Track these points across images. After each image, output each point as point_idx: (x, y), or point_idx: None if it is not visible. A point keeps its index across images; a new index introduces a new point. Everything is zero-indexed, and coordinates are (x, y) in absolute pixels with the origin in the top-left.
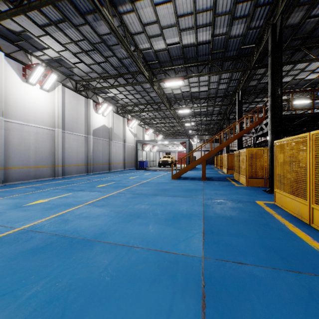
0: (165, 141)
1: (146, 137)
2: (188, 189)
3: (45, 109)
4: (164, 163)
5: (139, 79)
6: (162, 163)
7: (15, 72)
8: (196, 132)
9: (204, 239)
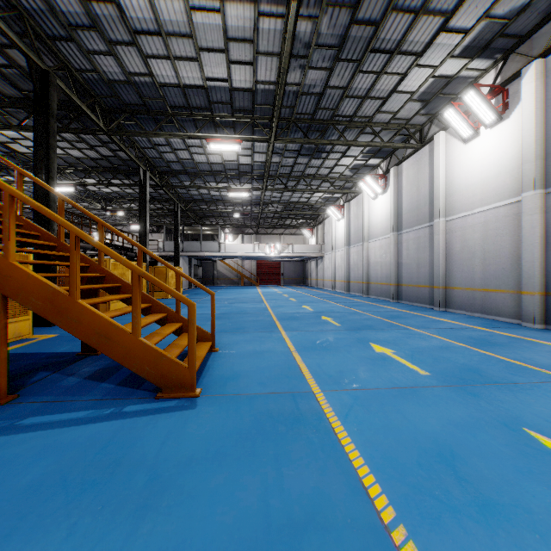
0: None
1: None
2: None
3: (501, 164)
4: None
5: None
6: None
7: (457, 139)
8: None
9: None
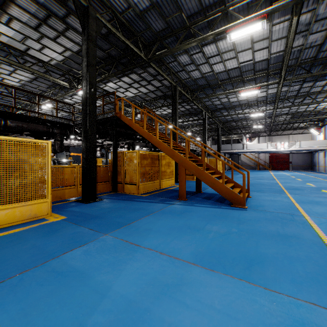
0: None
1: None
2: None
3: None
4: None
5: None
6: None
7: None
8: None
9: None
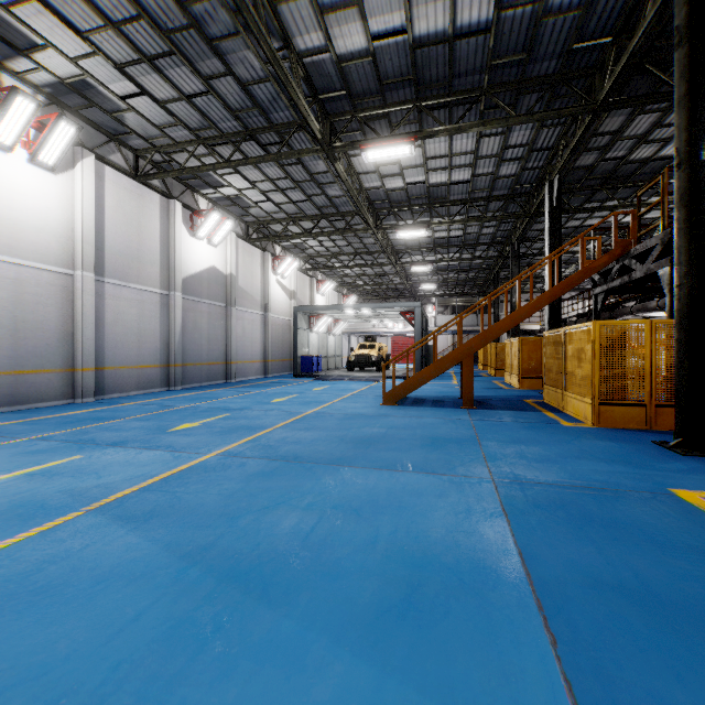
0: (363, 308)
1: (319, 301)
2: (435, 439)
3: (44, 219)
4: (362, 362)
5: (299, 145)
6: (357, 362)
7: None
8: (435, 289)
9: None
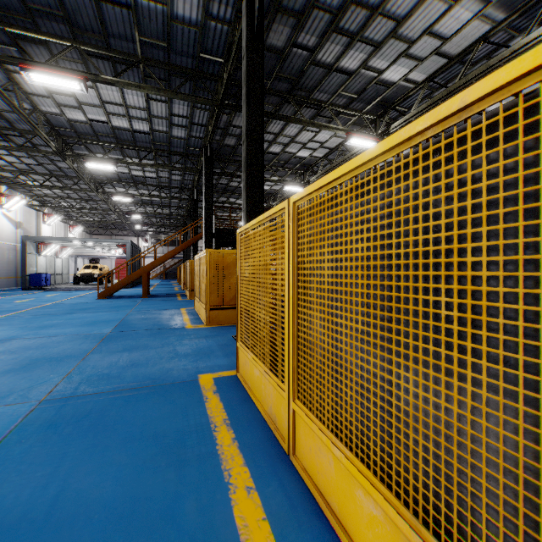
0: (87, 241)
1: (46, 230)
2: (118, 306)
3: None
4: (87, 278)
5: (36, 140)
6: (83, 278)
7: None
8: (149, 227)
9: (115, 328)
